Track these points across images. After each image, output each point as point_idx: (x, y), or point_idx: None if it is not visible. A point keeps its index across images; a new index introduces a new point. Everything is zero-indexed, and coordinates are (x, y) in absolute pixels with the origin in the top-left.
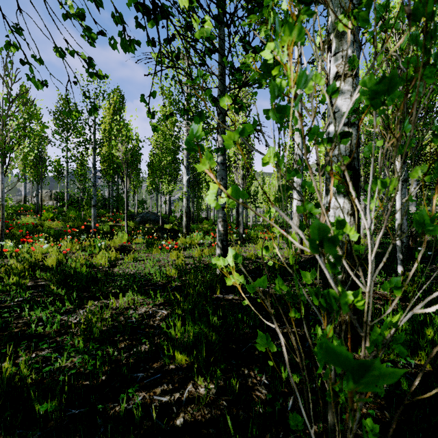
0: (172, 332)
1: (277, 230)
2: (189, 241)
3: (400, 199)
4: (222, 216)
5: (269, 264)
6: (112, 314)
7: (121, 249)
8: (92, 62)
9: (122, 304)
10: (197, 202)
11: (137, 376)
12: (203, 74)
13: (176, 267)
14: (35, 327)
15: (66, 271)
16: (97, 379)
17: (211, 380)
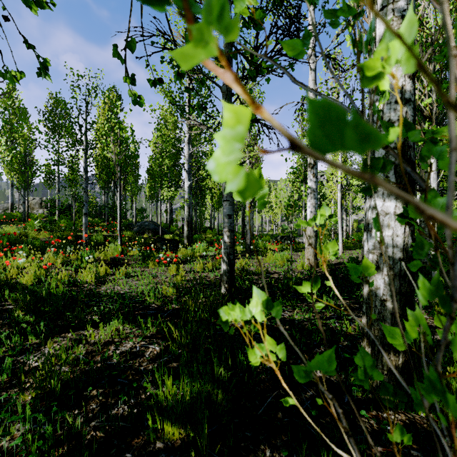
0: (160, 393)
1: (332, 249)
2: (191, 253)
3: None
4: (228, 225)
5: (318, 307)
6: (87, 352)
7: (113, 263)
8: None
9: (103, 337)
10: (200, 211)
11: None
12: None
13: (174, 286)
14: None
15: (37, 292)
16: None
17: None
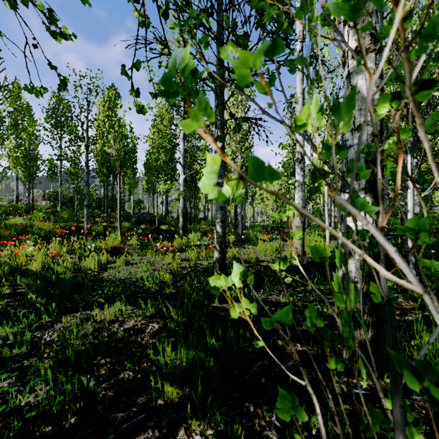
0: (161, 359)
1: (298, 235)
2: (186, 242)
3: (413, 198)
4: (221, 217)
5: (287, 281)
6: (95, 329)
7: (113, 251)
8: (54, 16)
9: (108, 316)
10: (194, 203)
11: (116, 418)
12: (197, 14)
13: (170, 272)
14: (1, 347)
15: (47, 277)
16: (62, 425)
17: (209, 422)
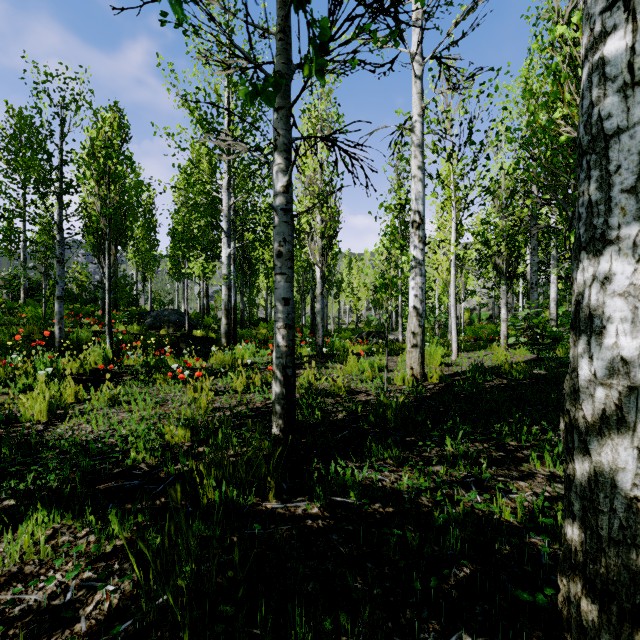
0: None
1: None
2: (230, 359)
3: None
4: (285, 317)
5: None
6: None
7: (95, 378)
8: None
9: None
10: (249, 295)
11: None
12: None
13: (186, 425)
14: None
15: None
16: None
17: None
